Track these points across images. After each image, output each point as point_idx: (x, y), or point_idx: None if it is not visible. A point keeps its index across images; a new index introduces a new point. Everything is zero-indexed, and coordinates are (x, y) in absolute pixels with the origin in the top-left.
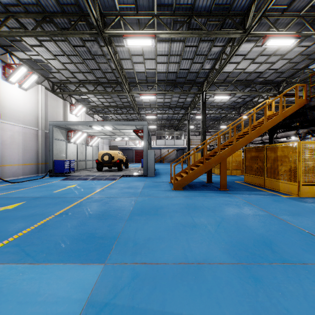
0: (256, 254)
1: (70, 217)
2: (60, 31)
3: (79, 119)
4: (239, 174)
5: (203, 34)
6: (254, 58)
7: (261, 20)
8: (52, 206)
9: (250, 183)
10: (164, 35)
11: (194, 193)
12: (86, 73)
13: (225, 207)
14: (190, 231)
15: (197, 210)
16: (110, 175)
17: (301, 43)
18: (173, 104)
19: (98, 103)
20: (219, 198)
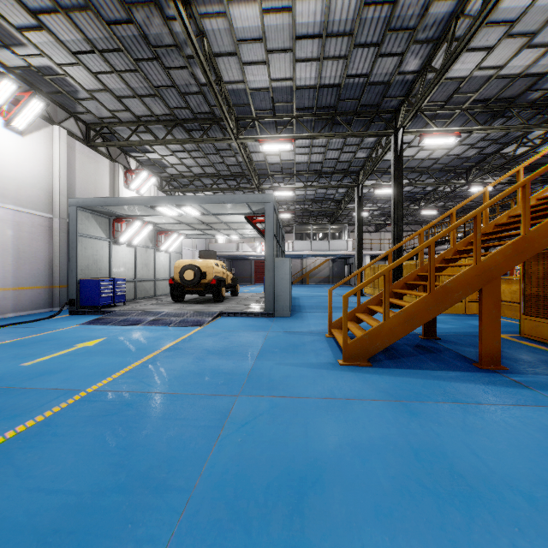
0: None
1: None
2: None
3: None
4: None
5: None
6: (533, 31)
7: None
8: None
9: (544, 343)
10: None
11: (409, 383)
12: (147, 97)
13: None
14: None
15: (483, 517)
16: (192, 312)
17: None
18: (329, 167)
19: (181, 169)
20: (509, 411)
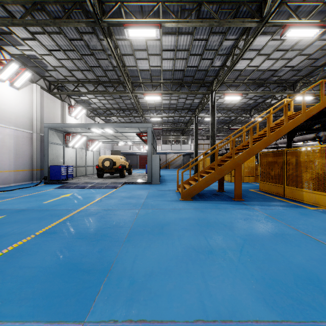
0: (304, 302)
1: (53, 238)
2: (52, 19)
3: (79, 122)
4: (252, 182)
5: (214, 23)
6: (269, 53)
7: (279, 8)
8: (36, 222)
9: (266, 192)
10: (170, 24)
11: (205, 204)
12: (85, 70)
13: (245, 224)
14: (205, 260)
15: (211, 228)
16: (110, 182)
17: (323, 35)
18: (180, 106)
19: (99, 105)
20: (235, 210)
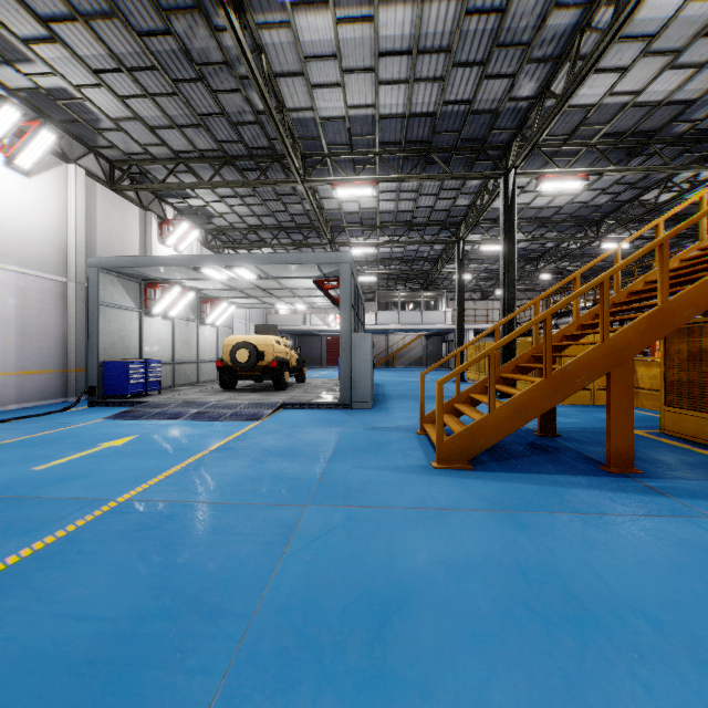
0: None
1: None
2: None
3: None
4: None
5: None
6: (677, 48)
7: None
8: None
9: (689, 441)
10: None
11: (519, 489)
12: (188, 127)
13: None
14: None
15: (599, 644)
16: (247, 403)
17: None
18: (422, 217)
19: (231, 219)
20: (640, 522)
